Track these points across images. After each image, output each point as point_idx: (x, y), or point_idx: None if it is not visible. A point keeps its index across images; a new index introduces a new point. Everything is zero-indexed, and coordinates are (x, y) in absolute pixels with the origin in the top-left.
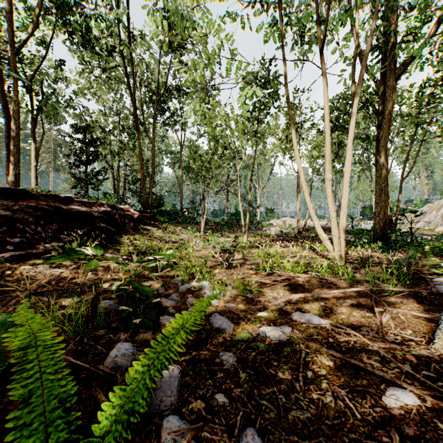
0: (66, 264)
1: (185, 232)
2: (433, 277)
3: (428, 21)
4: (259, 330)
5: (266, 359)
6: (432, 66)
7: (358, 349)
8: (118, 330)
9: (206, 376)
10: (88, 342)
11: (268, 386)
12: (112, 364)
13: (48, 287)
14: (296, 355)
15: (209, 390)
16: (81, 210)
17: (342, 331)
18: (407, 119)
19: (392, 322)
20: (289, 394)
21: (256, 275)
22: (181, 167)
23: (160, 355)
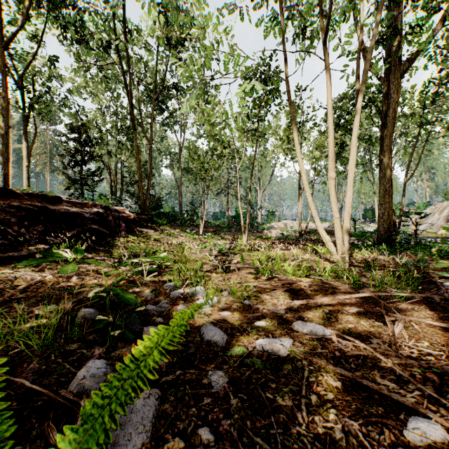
0: (51, 268)
1: (183, 235)
2: (443, 281)
3: (436, 11)
4: (255, 343)
5: (263, 379)
6: (436, 63)
7: (369, 365)
8: (94, 344)
9: (190, 402)
10: (56, 360)
11: (264, 416)
12: (78, 387)
13: (26, 293)
14: (298, 374)
15: (191, 422)
16: (70, 210)
17: (350, 344)
18: (411, 118)
19: (405, 332)
20: (290, 426)
21: (255, 279)
22: (180, 168)
23: (125, 383)
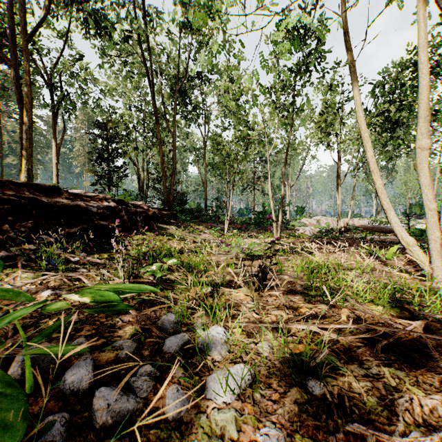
0: (29, 277)
1: (207, 232)
2: None
3: None
4: None
5: None
6: None
7: None
8: None
9: None
10: None
11: None
12: None
13: None
14: None
15: None
16: (70, 203)
17: None
18: None
19: None
20: None
21: (308, 308)
22: (205, 163)
23: None
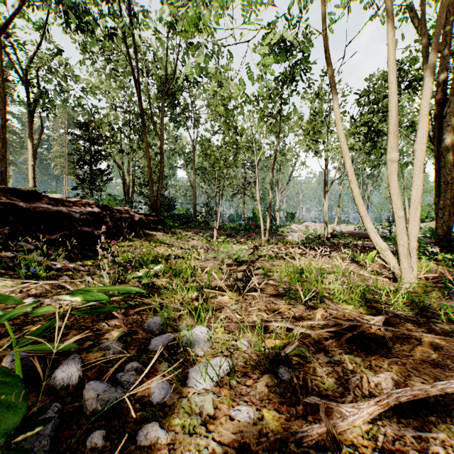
0: (7, 285)
1: (196, 238)
2: None
3: None
4: None
5: None
6: None
7: None
8: None
9: None
10: None
11: None
12: None
13: None
14: None
15: None
16: (51, 209)
17: None
18: None
19: None
20: None
21: (288, 308)
22: (194, 168)
23: None
